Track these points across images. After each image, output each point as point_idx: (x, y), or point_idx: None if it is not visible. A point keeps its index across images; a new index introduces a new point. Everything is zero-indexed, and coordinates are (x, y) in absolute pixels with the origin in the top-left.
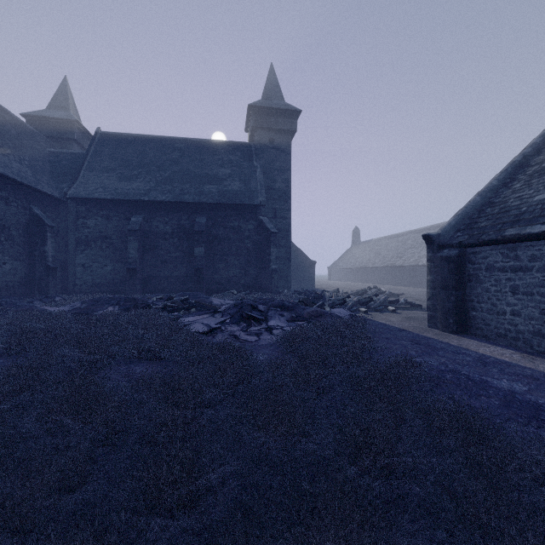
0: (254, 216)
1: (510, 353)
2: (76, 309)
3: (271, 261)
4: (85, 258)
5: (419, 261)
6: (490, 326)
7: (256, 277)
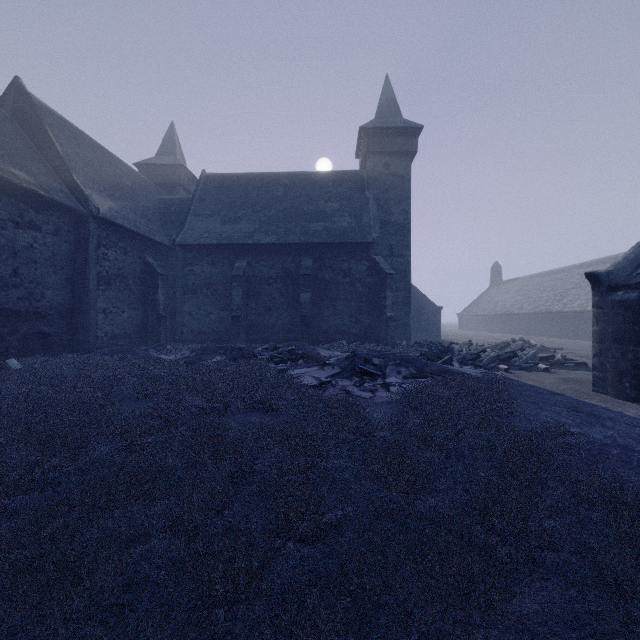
0: (366, 256)
1: None
2: (186, 358)
3: (386, 308)
4: (192, 306)
5: (587, 305)
6: None
7: (369, 326)
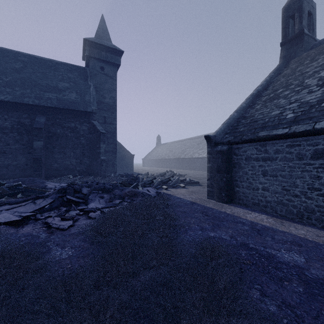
0: (87, 120)
1: (266, 218)
2: None
3: (100, 153)
4: None
5: (193, 155)
6: (248, 198)
7: (89, 165)
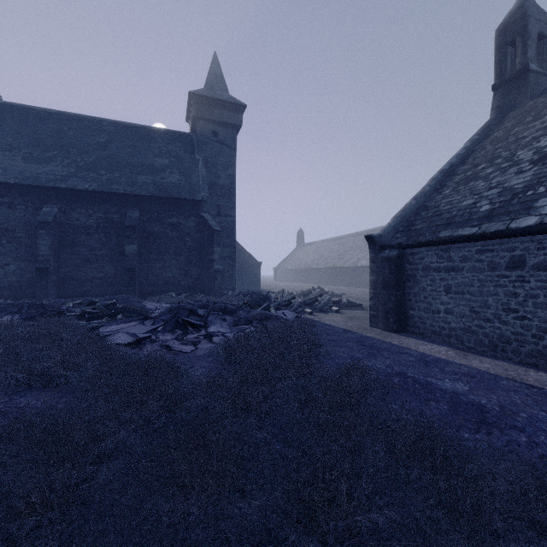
0: (195, 212)
1: (445, 350)
2: None
3: (214, 261)
4: None
5: (358, 262)
6: (427, 324)
7: (198, 278)
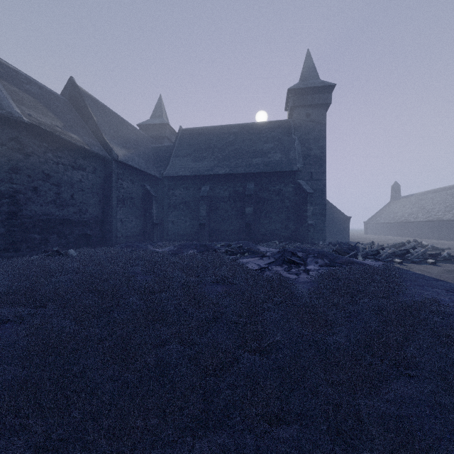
0: (292, 180)
1: None
2: (171, 251)
3: (307, 217)
4: (173, 217)
5: None
6: None
7: (294, 230)
